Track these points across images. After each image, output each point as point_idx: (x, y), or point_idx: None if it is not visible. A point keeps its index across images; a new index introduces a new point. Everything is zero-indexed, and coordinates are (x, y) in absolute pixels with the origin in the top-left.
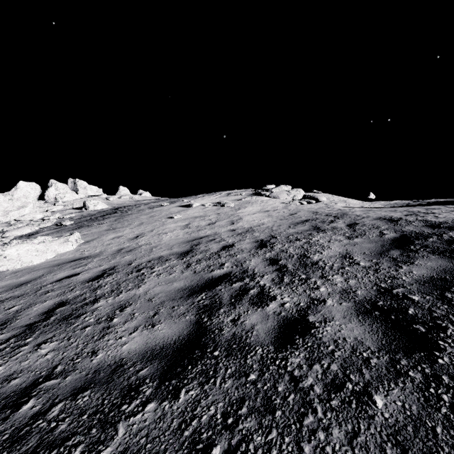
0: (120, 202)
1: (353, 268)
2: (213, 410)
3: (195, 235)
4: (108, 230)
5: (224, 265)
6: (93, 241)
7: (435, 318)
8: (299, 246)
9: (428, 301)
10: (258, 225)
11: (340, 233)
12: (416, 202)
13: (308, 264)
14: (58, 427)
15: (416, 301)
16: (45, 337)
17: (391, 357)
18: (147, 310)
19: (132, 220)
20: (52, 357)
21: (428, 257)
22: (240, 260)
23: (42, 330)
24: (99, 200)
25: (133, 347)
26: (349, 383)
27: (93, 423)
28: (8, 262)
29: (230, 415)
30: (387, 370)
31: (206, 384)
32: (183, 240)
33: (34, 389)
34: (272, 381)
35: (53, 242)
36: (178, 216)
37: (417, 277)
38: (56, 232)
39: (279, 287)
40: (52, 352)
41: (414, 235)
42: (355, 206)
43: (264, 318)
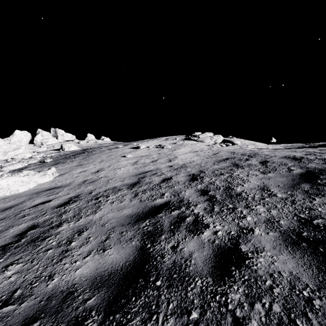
0: (88, 145)
1: (272, 199)
2: None
3: (142, 169)
4: (77, 165)
5: (164, 195)
6: (65, 174)
7: None
8: (223, 179)
9: None
10: (190, 162)
11: (256, 169)
12: (308, 145)
13: (233, 195)
14: None
15: None
16: (13, 258)
17: None
18: (100, 234)
19: (95, 159)
20: (15, 280)
21: None
22: (177, 191)
23: (13, 252)
24: (73, 143)
25: (84, 272)
26: None
27: None
28: None
29: None
30: None
31: (149, 322)
32: (132, 174)
33: None
34: (215, 322)
35: (35, 175)
36: (129, 155)
37: None
38: (39, 167)
39: (211, 216)
40: (15, 275)
41: (318, 171)
42: (262, 148)
43: (201, 246)
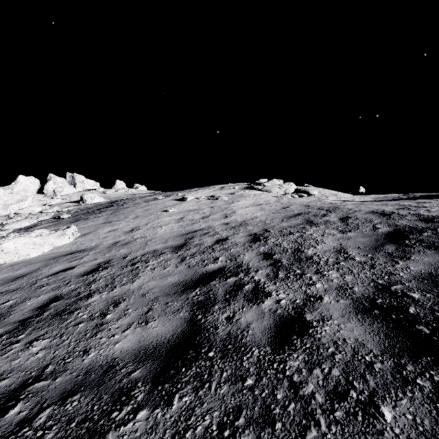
0: (117, 196)
1: (348, 263)
2: (208, 420)
3: (189, 228)
4: (105, 223)
5: (218, 259)
6: (89, 234)
7: (438, 318)
8: (292, 240)
9: (428, 299)
10: (251, 219)
11: (333, 227)
12: (406, 196)
13: (303, 258)
14: (44, 436)
15: (417, 299)
16: (37, 334)
17: (395, 361)
18: (141, 306)
19: (128, 214)
20: (43, 356)
21: (425, 252)
22: (234, 254)
23: (35, 327)
24: (96, 193)
25: (125, 346)
26: (353, 391)
27: (82, 432)
28: (5, 255)
29: (226, 426)
30: (393, 377)
31: (201, 390)
32: (177, 234)
33: (22, 392)
34: (270, 387)
35: (50, 235)
36: (173, 209)
37: (415, 273)
38: (54, 225)
39: (274, 283)
40: (43, 351)
41: (408, 230)
42: (346, 200)
43: (260, 316)
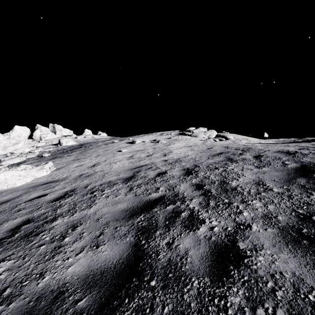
0: (85, 140)
1: (268, 194)
2: None
3: (137, 164)
4: (74, 160)
5: (159, 189)
6: (62, 168)
7: None
8: (218, 174)
9: None
10: (184, 157)
11: (250, 163)
12: (300, 139)
13: (229, 189)
14: None
15: None
16: (5, 254)
17: None
18: (94, 230)
19: (92, 153)
20: (5, 278)
21: None
22: (172, 185)
23: (5, 247)
24: (70, 138)
25: (76, 270)
26: None
27: None
28: None
29: None
30: None
31: None
32: (128, 168)
33: None
34: None
35: (32, 169)
36: (125, 149)
37: None
38: (37, 161)
39: (207, 211)
40: (6, 272)
41: (313, 165)
42: (255, 143)
43: (197, 243)
